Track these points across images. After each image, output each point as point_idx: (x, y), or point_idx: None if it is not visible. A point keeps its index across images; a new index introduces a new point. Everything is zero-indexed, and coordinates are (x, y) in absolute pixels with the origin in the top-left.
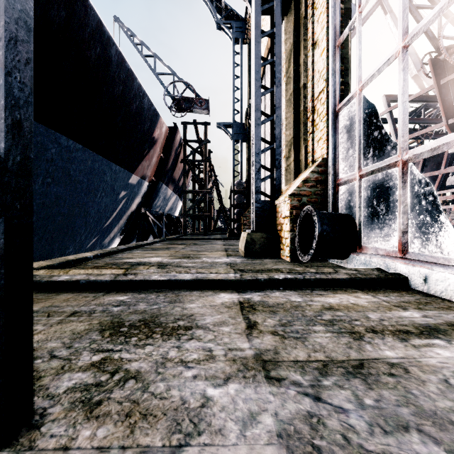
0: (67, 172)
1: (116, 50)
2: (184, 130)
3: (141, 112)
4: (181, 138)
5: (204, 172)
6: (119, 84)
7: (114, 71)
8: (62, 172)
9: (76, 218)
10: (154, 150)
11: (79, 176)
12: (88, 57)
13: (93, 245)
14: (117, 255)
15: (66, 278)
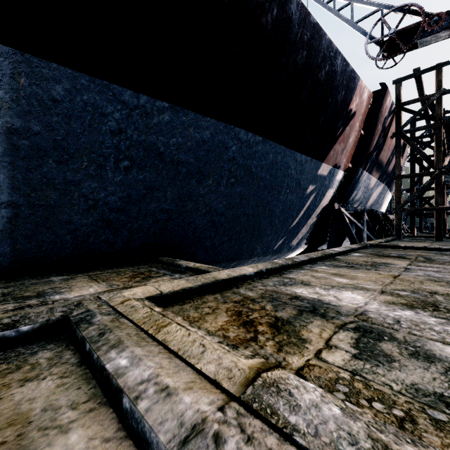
0: (248, 169)
1: (297, 4)
2: (396, 91)
3: (332, 79)
4: (393, 103)
5: (435, 141)
6: (302, 49)
7: (295, 33)
8: (244, 170)
9: (261, 218)
10: (351, 127)
11: (261, 172)
12: (263, 25)
13: (281, 247)
14: (290, 273)
15: (119, 365)
